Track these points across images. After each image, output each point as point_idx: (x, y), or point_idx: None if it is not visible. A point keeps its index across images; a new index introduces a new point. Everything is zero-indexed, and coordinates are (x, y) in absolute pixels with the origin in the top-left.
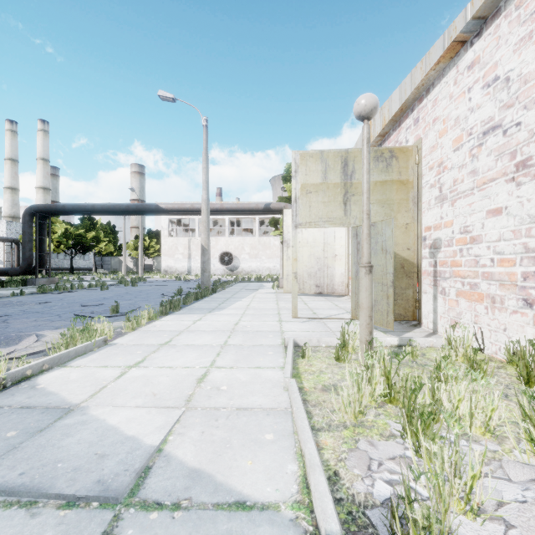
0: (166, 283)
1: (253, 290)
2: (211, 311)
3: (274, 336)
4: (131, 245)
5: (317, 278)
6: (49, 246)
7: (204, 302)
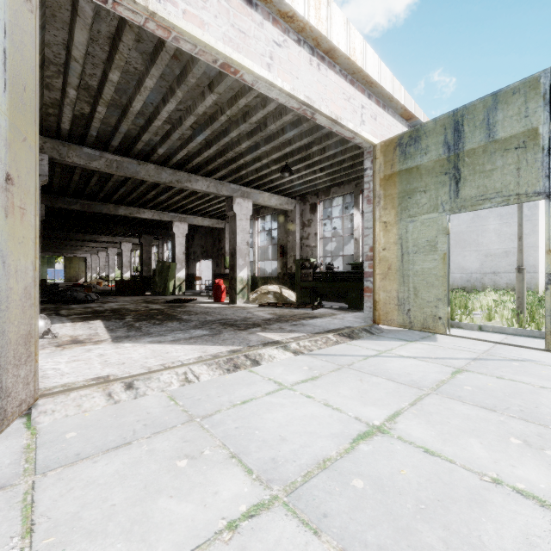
0: None
1: None
2: None
3: None
4: None
5: None
6: None
7: None
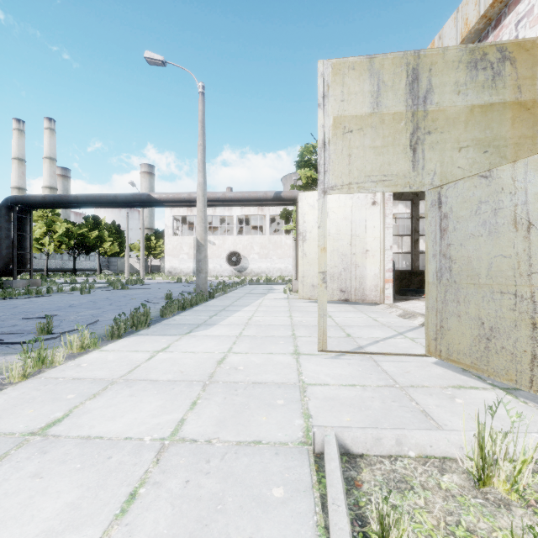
0: (164, 286)
1: (261, 295)
2: (193, 329)
3: (287, 403)
4: (137, 245)
5: (341, 281)
6: (31, 243)
7: (192, 312)
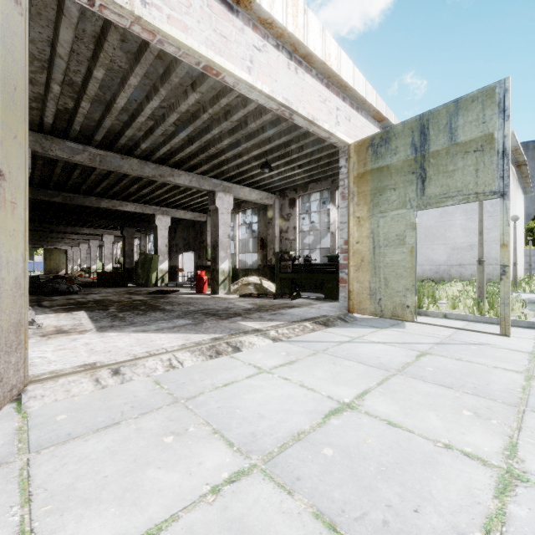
0: None
1: None
2: None
3: None
4: None
5: None
6: None
7: None
